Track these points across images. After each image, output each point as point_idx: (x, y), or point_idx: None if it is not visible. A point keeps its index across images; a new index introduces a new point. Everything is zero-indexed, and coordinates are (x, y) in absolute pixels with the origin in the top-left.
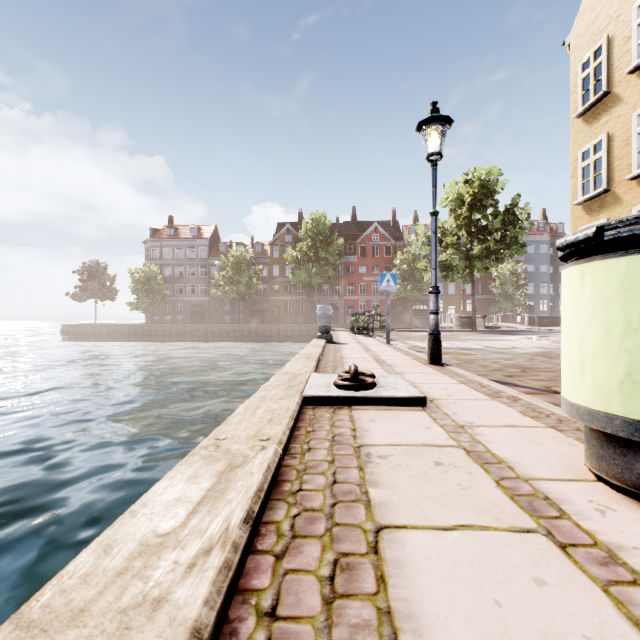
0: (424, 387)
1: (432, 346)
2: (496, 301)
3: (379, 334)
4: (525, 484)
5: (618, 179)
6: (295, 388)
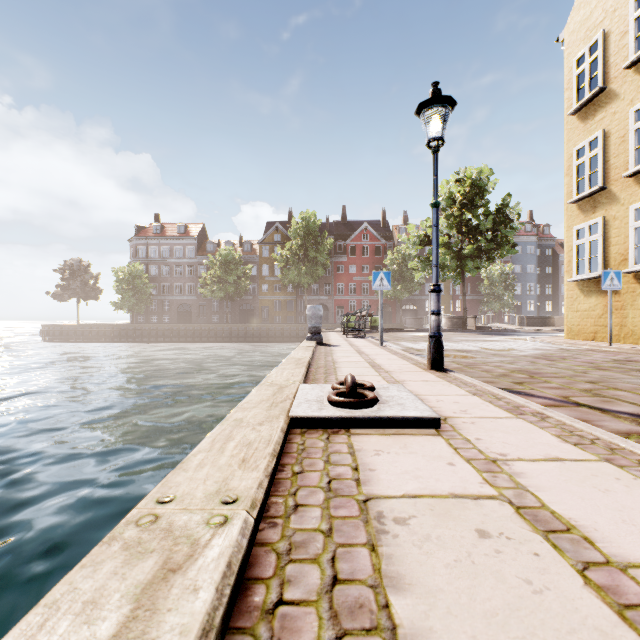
0: (432, 400)
1: (433, 350)
2: (485, 301)
3: (370, 335)
4: (626, 578)
5: (614, 177)
6: (280, 406)
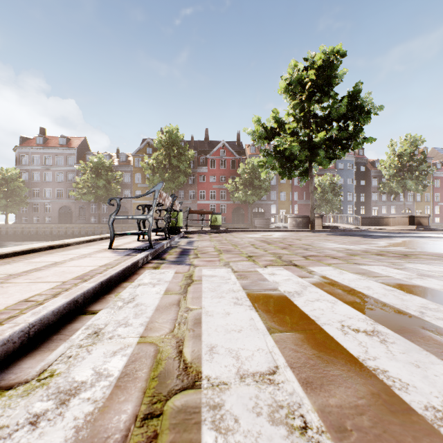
0: None
1: None
2: (318, 205)
3: (198, 237)
4: None
5: None
6: None
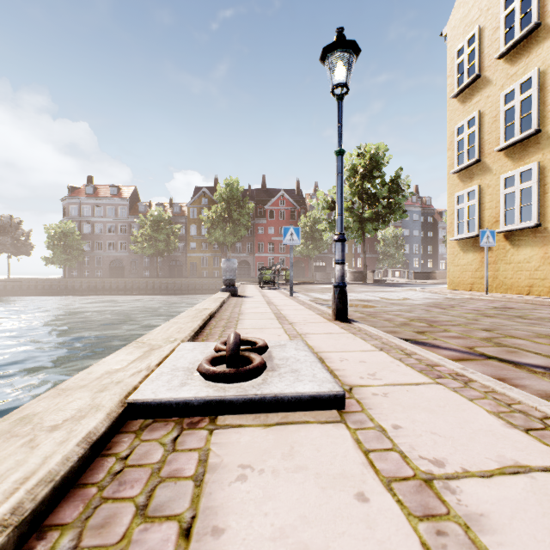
0: (335, 359)
1: (338, 300)
2: (381, 259)
3: (284, 287)
4: None
5: (488, 151)
6: (123, 383)
